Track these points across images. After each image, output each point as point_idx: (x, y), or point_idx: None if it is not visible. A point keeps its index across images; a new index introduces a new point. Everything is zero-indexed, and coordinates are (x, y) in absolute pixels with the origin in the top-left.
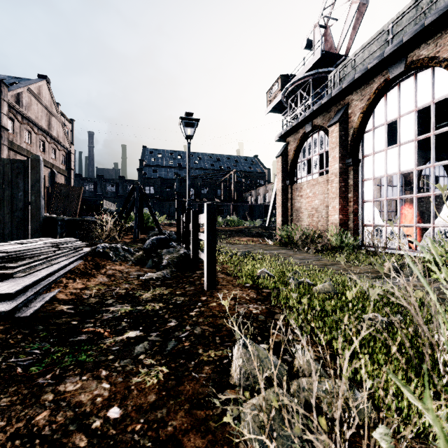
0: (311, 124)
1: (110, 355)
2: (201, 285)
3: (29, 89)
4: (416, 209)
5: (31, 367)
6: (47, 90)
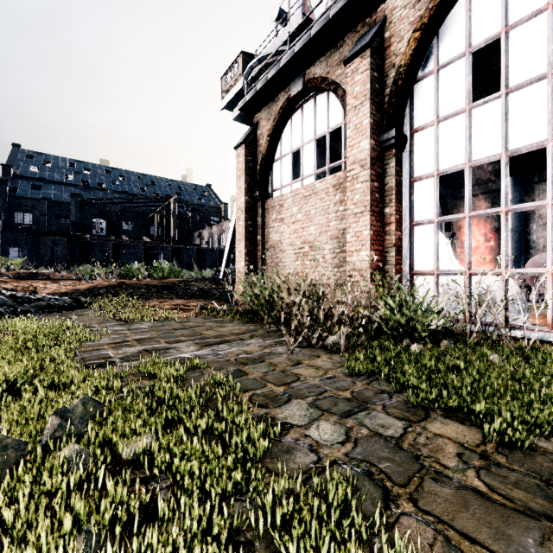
0: (302, 79)
1: None
2: None
3: None
4: None
5: None
6: None
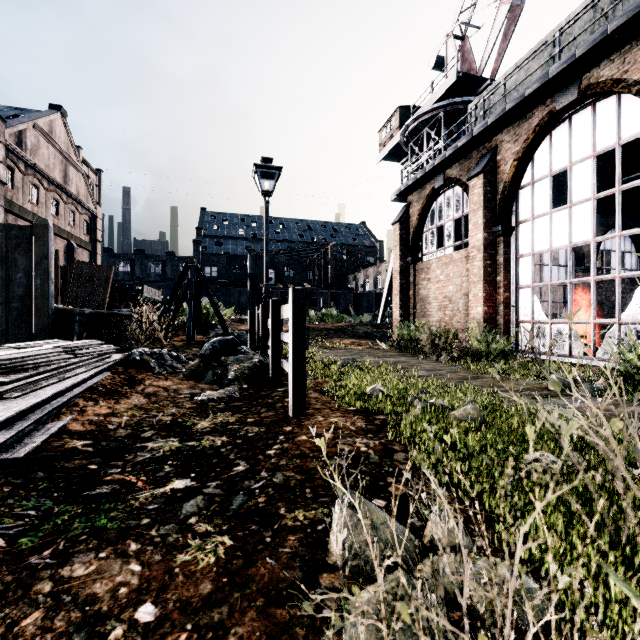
0: (442, 177)
1: (144, 517)
2: (285, 410)
3: (35, 125)
4: (594, 298)
5: (21, 539)
6: (62, 127)
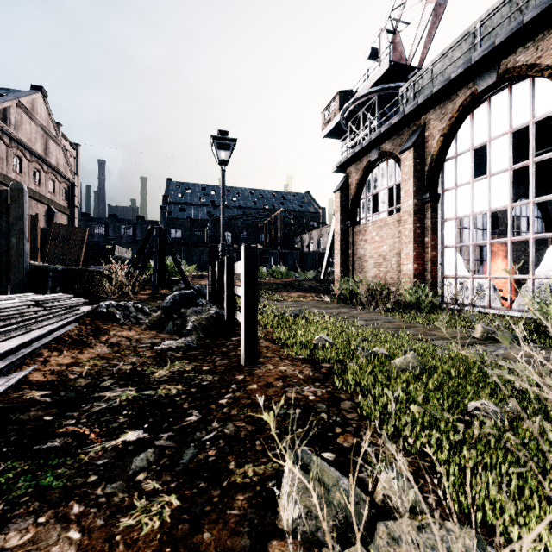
0: (377, 151)
1: (91, 474)
2: (238, 358)
3: (19, 103)
4: (510, 257)
5: None
6: (43, 105)
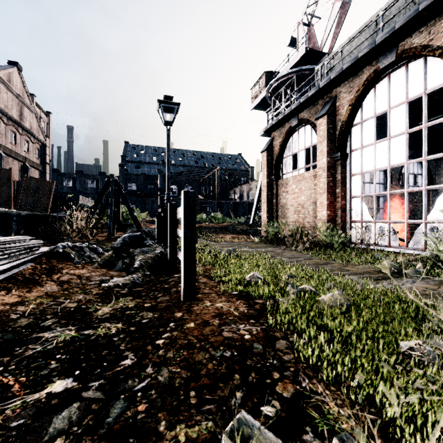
0: (297, 118)
1: None
2: (178, 294)
3: None
4: (407, 205)
5: None
6: (18, 78)
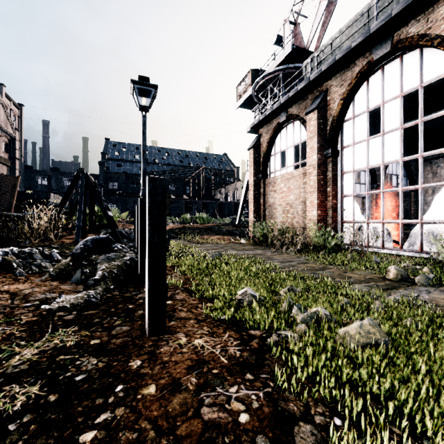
0: (285, 114)
1: None
2: (143, 321)
3: None
4: (401, 204)
5: None
6: None
